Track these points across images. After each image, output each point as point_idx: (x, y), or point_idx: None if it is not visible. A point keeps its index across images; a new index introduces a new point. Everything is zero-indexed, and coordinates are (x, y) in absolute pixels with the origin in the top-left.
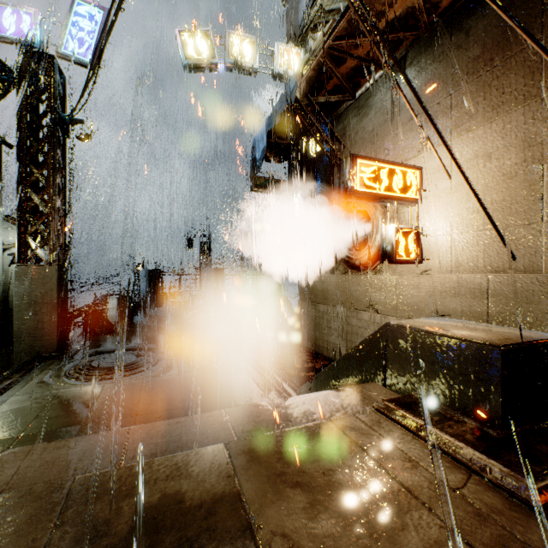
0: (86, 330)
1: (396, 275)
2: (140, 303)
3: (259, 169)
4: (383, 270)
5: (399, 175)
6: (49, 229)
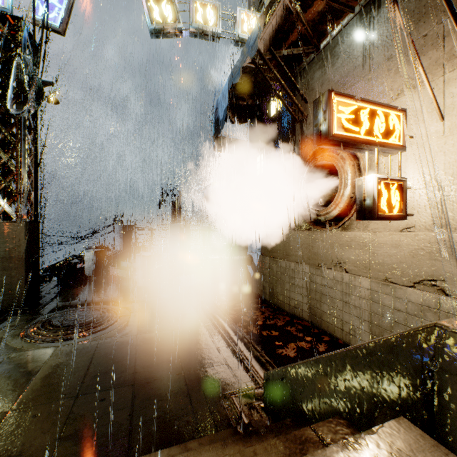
0: (60, 282)
1: (368, 232)
2: (114, 256)
3: (221, 128)
4: (352, 226)
5: (381, 117)
6: (17, 187)
